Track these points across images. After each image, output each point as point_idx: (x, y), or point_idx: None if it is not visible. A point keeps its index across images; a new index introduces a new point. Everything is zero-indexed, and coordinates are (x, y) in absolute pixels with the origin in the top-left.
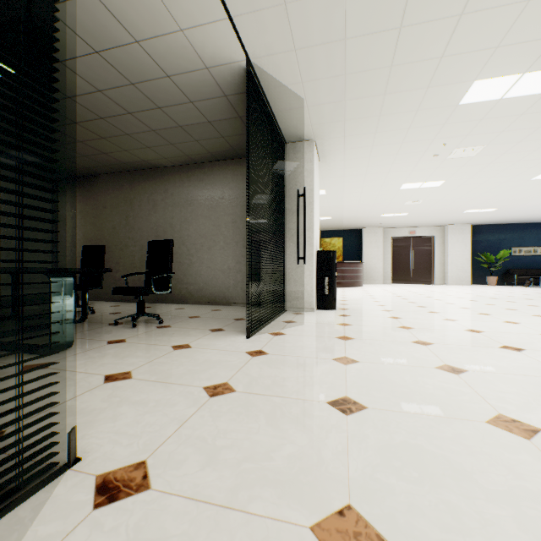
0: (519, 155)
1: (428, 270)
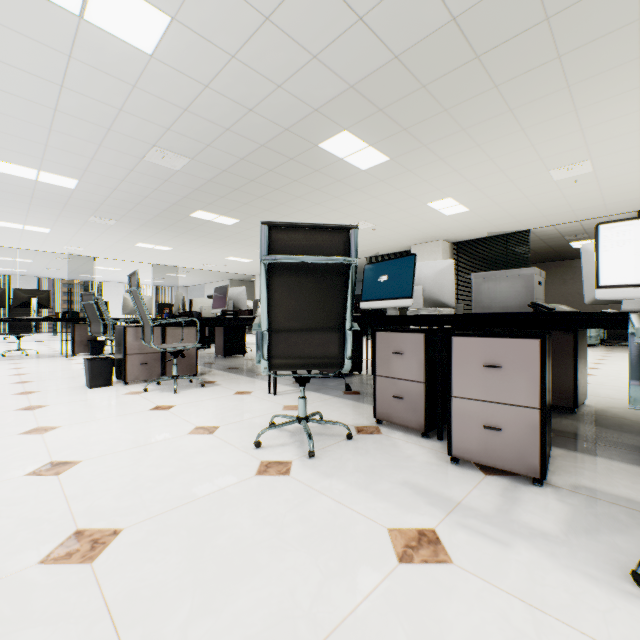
0: None
1: None
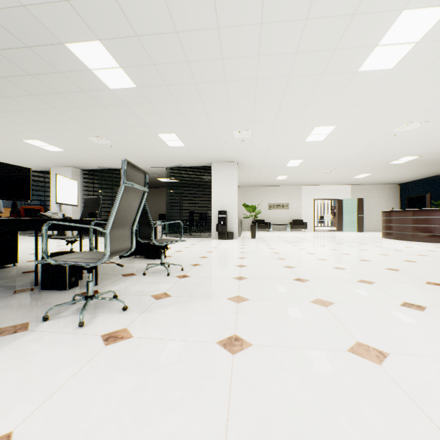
0: (264, 112)
1: None
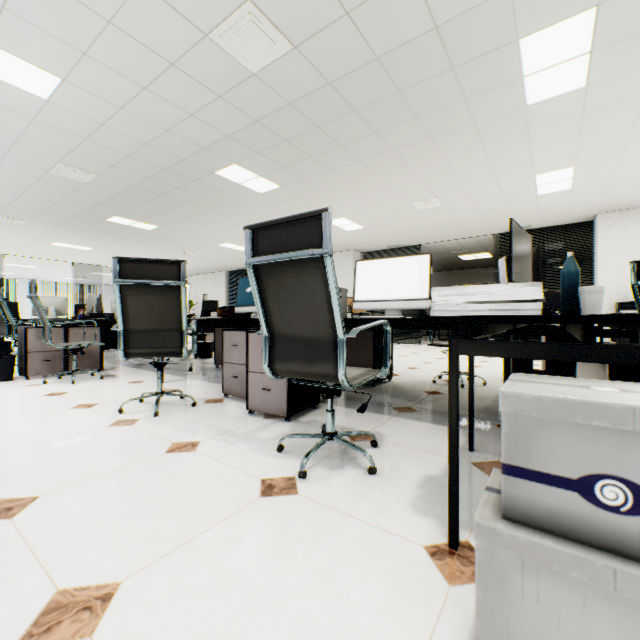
0: None
1: None
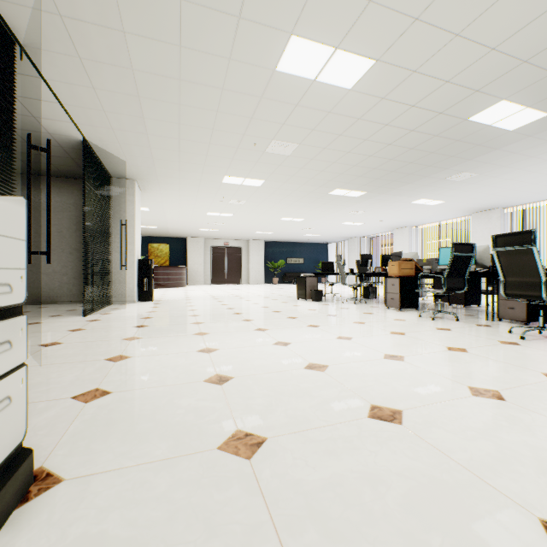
0: (266, 208)
1: (238, 273)
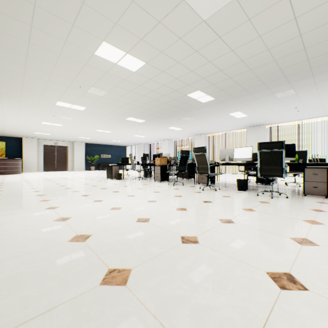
0: (87, 123)
1: (65, 164)
